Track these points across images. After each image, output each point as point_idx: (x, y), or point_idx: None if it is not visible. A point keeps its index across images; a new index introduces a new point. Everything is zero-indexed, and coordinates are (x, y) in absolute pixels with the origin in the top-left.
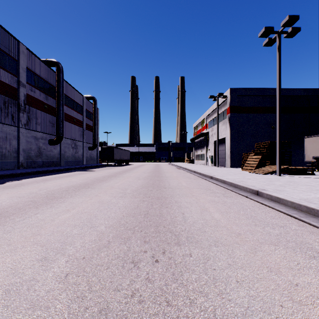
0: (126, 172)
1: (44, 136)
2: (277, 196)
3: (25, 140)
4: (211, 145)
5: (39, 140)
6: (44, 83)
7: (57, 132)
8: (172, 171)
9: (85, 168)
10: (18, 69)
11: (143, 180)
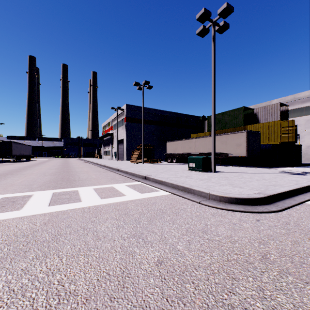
0: (35, 166)
1: None
2: (122, 169)
3: None
4: (115, 144)
5: None
6: None
7: None
8: (79, 164)
9: None
10: None
11: (55, 170)
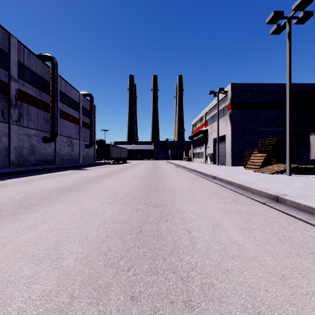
0: (122, 171)
1: (38, 133)
2: (308, 204)
3: (17, 137)
4: (210, 143)
5: (32, 138)
6: (37, 78)
7: (51, 129)
8: (170, 169)
9: (81, 166)
10: (9, 62)
11: (139, 181)
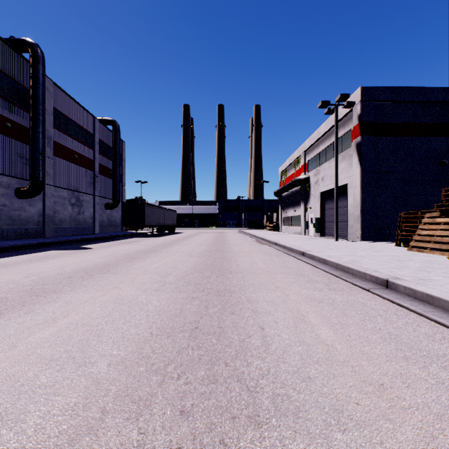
0: (152, 254)
1: (5, 181)
2: None
3: None
4: (315, 200)
5: None
6: (4, 80)
7: (31, 174)
8: (249, 249)
9: (87, 241)
10: None
11: (169, 295)
